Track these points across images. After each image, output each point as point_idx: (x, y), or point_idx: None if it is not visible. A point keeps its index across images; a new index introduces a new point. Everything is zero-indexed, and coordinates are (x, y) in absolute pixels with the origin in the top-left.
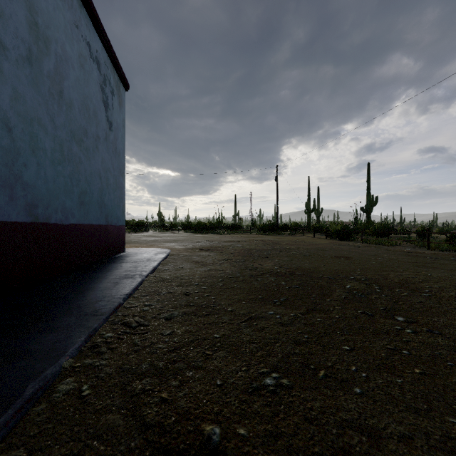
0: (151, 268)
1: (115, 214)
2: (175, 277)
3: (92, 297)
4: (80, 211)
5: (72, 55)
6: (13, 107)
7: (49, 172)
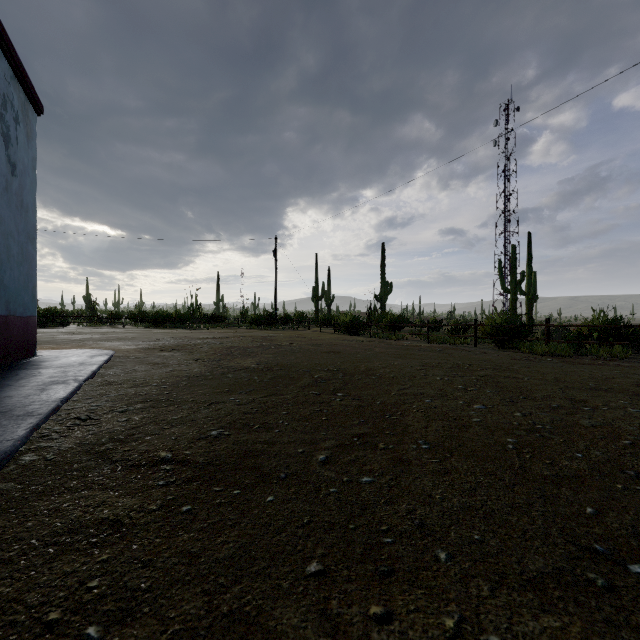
0: (89, 373)
1: (20, 300)
2: (126, 380)
3: (16, 403)
4: None
5: None
6: None
7: None
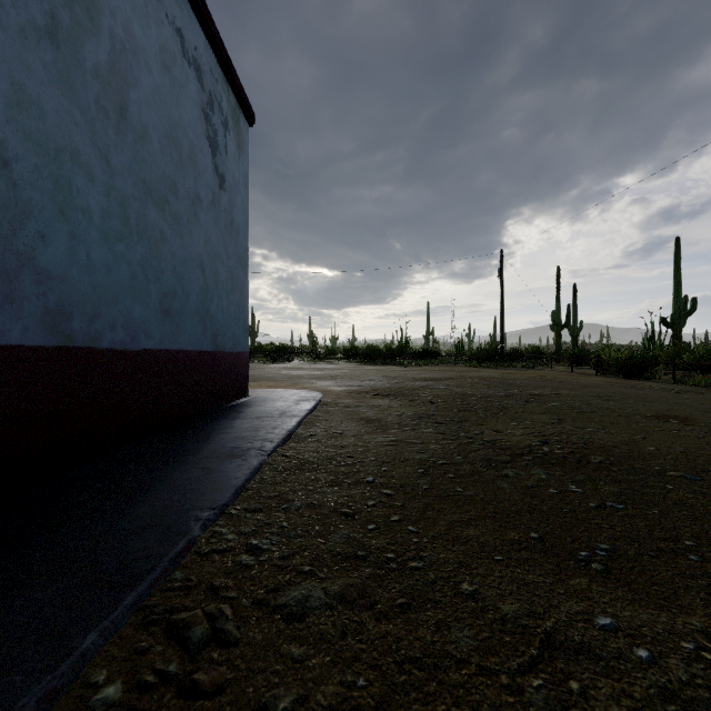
0: (282, 434)
1: (230, 333)
2: (326, 458)
3: (142, 512)
4: (162, 326)
5: (146, 45)
6: (13, 121)
7: (97, 252)
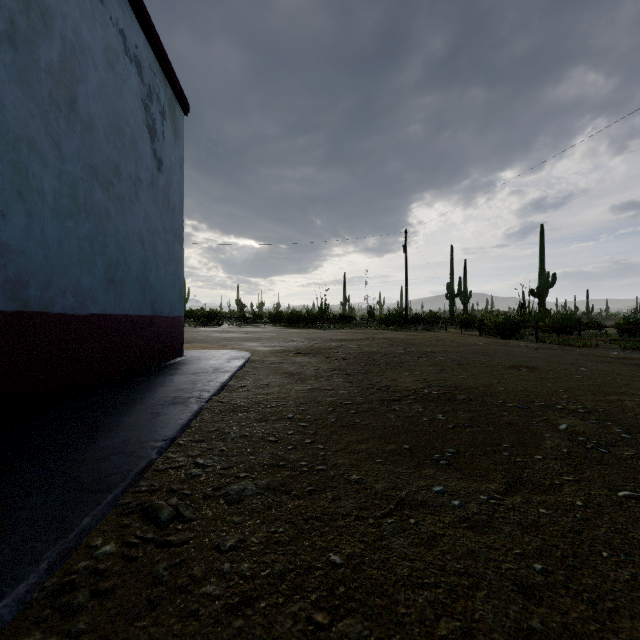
0: (217, 386)
1: (166, 300)
2: (255, 403)
3: (105, 445)
4: (107, 293)
5: (93, 45)
6: None
7: (50, 228)
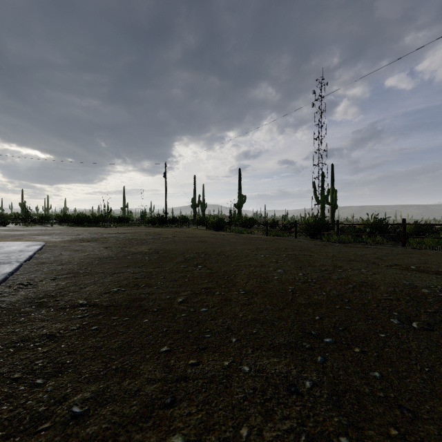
0: (27, 257)
1: None
2: (55, 260)
3: None
4: None
5: None
6: None
7: None
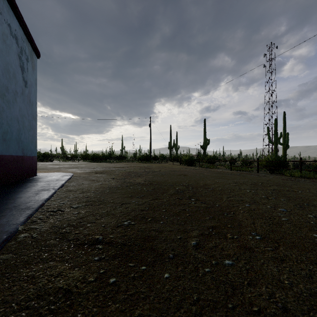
0: (60, 185)
1: (29, 148)
2: (78, 189)
3: (22, 201)
4: (3, 145)
5: None
6: None
7: None
